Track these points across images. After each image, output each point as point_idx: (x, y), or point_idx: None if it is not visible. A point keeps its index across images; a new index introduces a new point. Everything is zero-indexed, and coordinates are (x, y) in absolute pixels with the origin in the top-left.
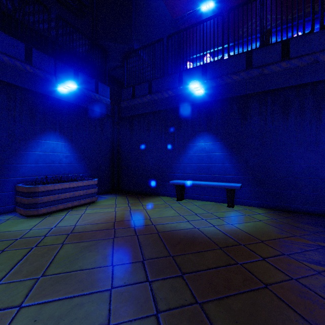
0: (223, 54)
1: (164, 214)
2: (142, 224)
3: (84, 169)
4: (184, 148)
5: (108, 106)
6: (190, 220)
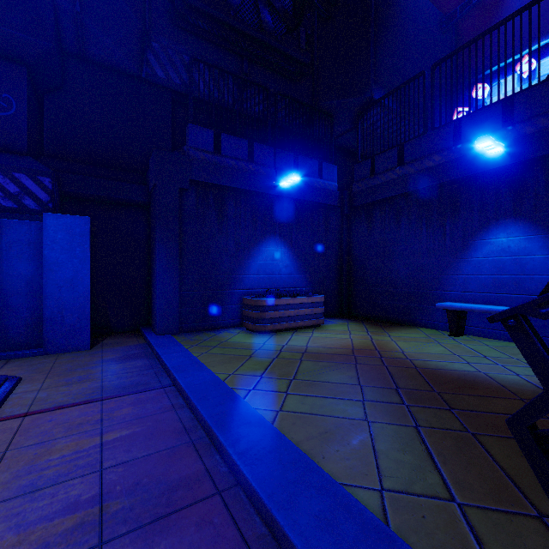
0: None
1: (425, 350)
2: (392, 356)
3: (305, 283)
4: (465, 248)
5: (335, 193)
6: (472, 362)
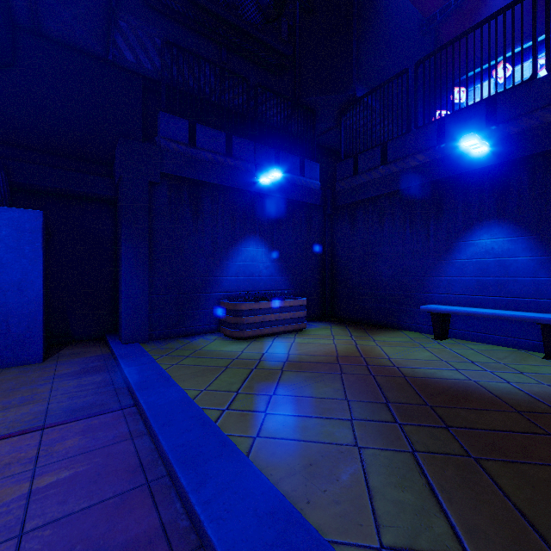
0: (534, 69)
1: (412, 355)
2: (379, 364)
3: (286, 285)
4: (448, 249)
5: (318, 192)
6: (461, 368)
